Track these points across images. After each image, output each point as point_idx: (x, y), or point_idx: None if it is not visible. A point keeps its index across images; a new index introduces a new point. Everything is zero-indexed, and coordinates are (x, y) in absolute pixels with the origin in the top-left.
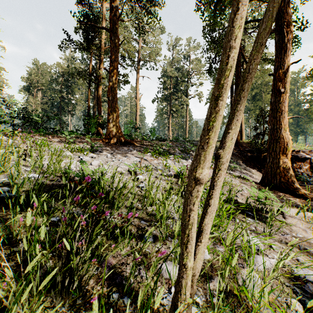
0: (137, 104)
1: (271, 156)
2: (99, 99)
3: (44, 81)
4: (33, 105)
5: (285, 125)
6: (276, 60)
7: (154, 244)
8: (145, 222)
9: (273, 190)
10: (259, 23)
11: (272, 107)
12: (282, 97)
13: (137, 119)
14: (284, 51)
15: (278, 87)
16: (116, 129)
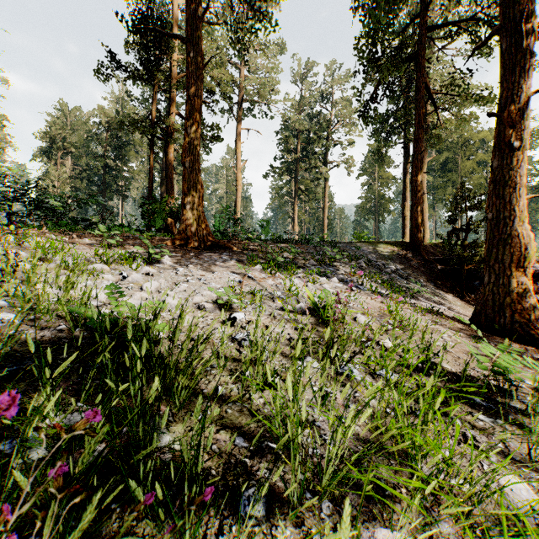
0: (238, 178)
1: (492, 272)
2: (169, 168)
3: (76, 140)
4: (57, 181)
5: (521, 212)
6: (501, 88)
7: (269, 524)
8: (247, 441)
9: (499, 338)
10: (458, 29)
11: (495, 177)
12: (516, 158)
13: (237, 205)
14: (519, 68)
15: (507, 138)
16: (197, 222)
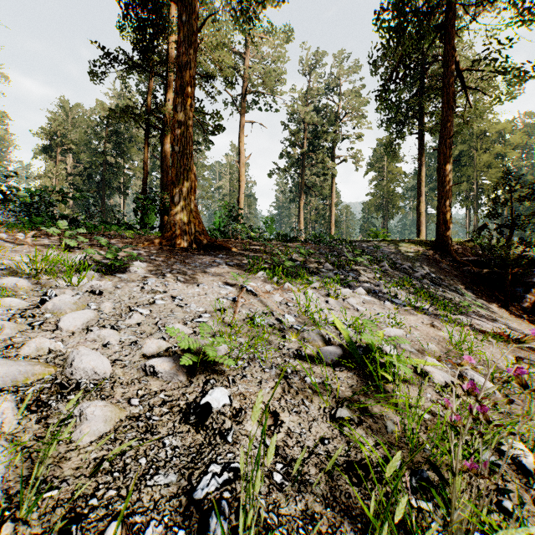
0: (241, 173)
1: None
2: (164, 160)
3: (77, 137)
4: (55, 178)
5: None
6: None
7: None
8: None
9: None
10: None
11: None
12: None
13: (240, 201)
14: None
15: None
16: (188, 217)
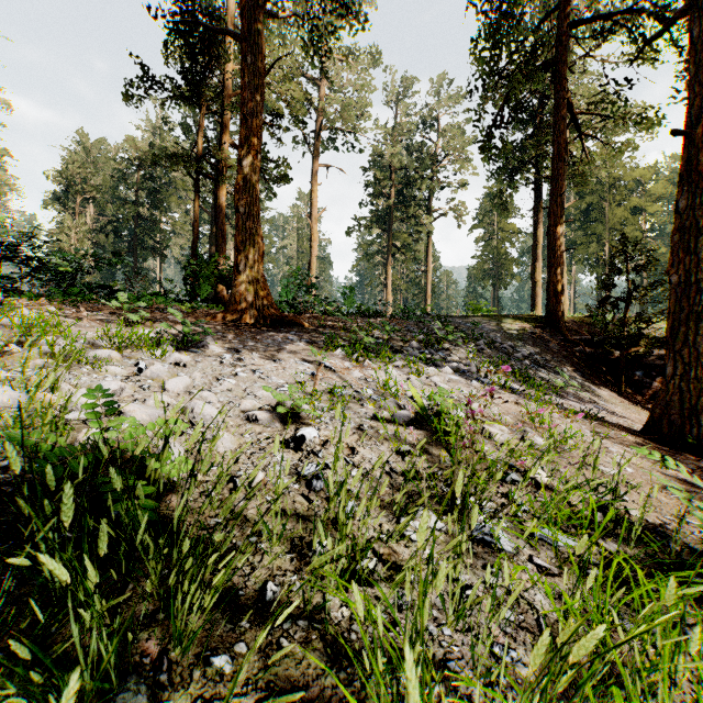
0: (313, 231)
1: (678, 360)
2: (219, 217)
3: (100, 182)
4: (74, 236)
5: None
6: (691, 93)
7: None
8: None
9: (691, 456)
10: (612, 26)
11: (682, 222)
12: None
13: (311, 266)
14: None
15: (702, 165)
16: (255, 288)
